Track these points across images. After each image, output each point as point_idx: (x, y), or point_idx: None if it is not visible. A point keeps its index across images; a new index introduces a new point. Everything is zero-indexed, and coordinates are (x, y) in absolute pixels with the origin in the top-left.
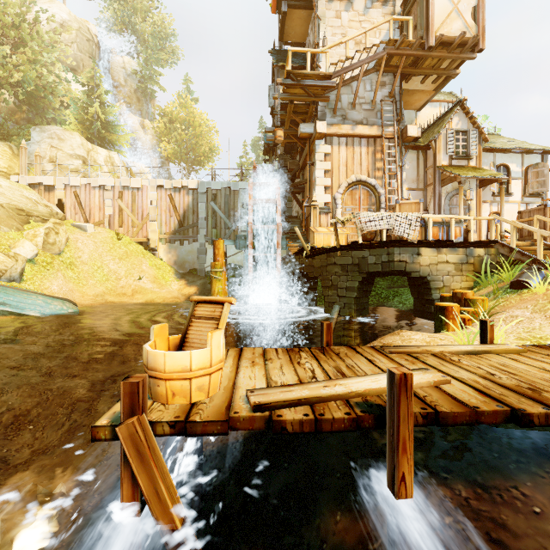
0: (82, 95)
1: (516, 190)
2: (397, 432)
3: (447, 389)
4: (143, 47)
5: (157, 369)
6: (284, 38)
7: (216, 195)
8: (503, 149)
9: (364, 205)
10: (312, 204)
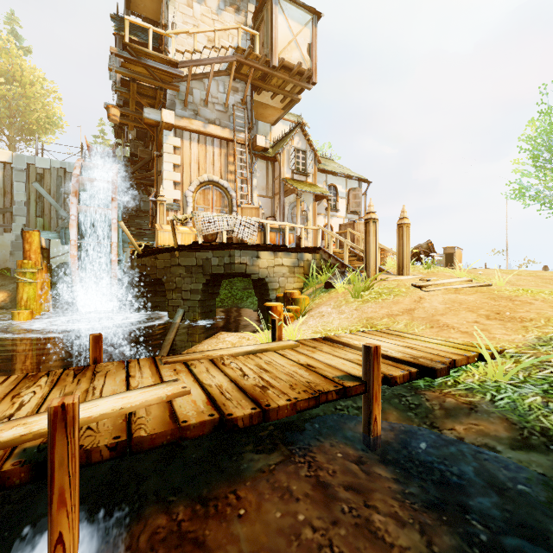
0: None
1: (342, 207)
2: (50, 483)
3: (177, 403)
4: None
5: None
6: (131, 7)
7: (44, 175)
8: (332, 172)
9: (217, 207)
10: (158, 198)
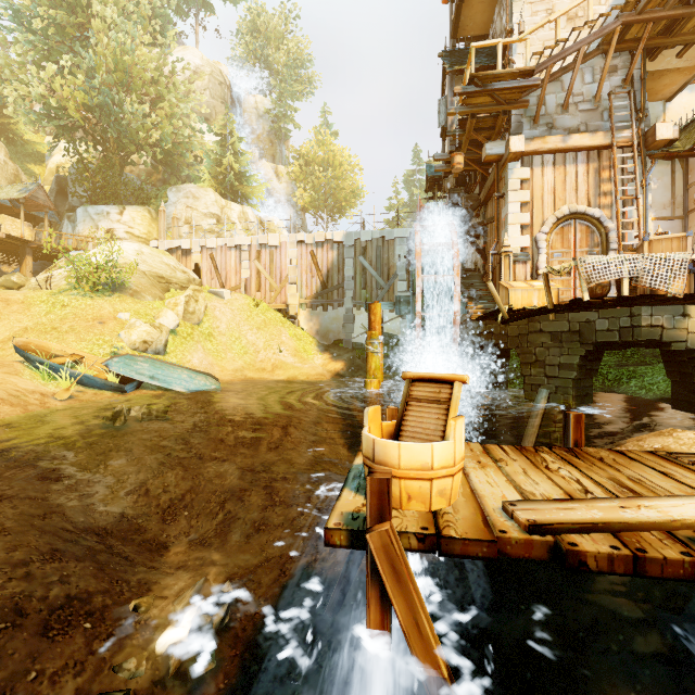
0: (216, 146)
1: None
2: None
3: None
4: (276, 81)
5: (388, 464)
6: (458, 33)
7: (366, 248)
8: None
9: (582, 248)
10: (503, 250)
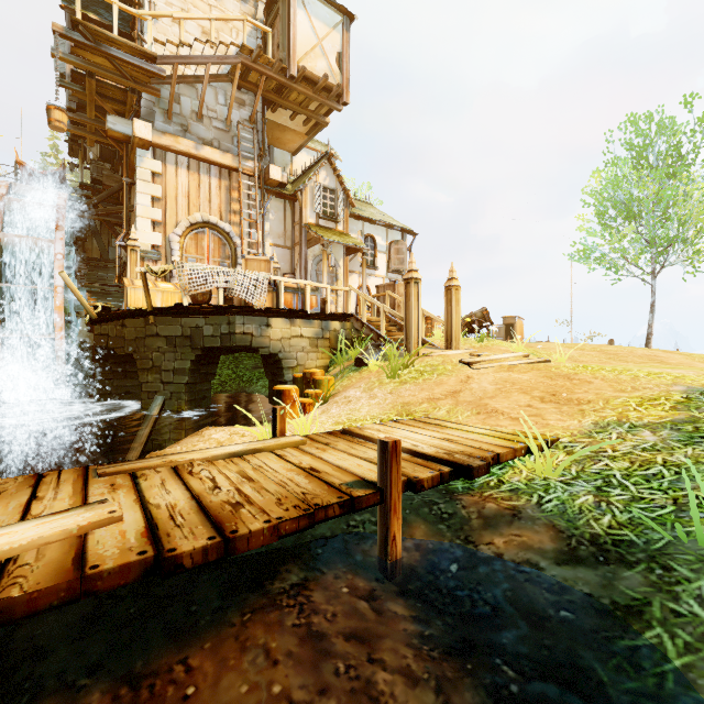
0: None
1: (381, 264)
2: None
3: (95, 537)
4: None
5: None
6: None
7: None
8: (370, 219)
9: (216, 257)
10: (129, 243)
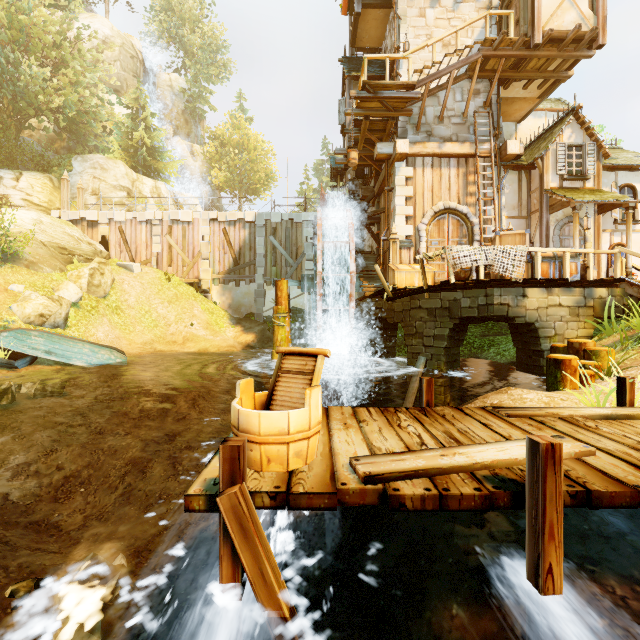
0: (127, 119)
1: None
2: (542, 514)
3: (593, 463)
4: (191, 62)
5: (250, 432)
6: (356, 43)
7: (276, 228)
8: (628, 165)
9: (454, 238)
10: (391, 237)
